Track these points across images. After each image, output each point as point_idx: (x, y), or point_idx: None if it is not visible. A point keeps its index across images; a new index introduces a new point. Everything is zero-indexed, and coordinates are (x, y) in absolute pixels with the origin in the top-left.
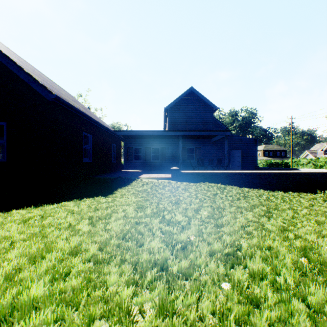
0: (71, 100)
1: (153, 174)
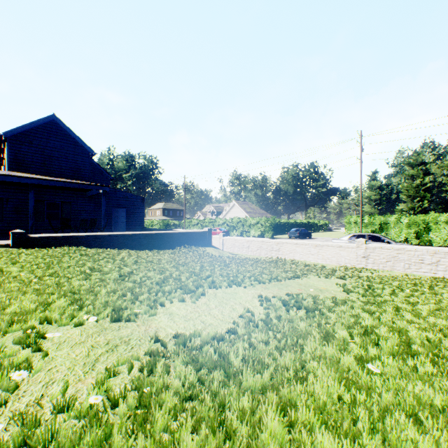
0: None
1: None
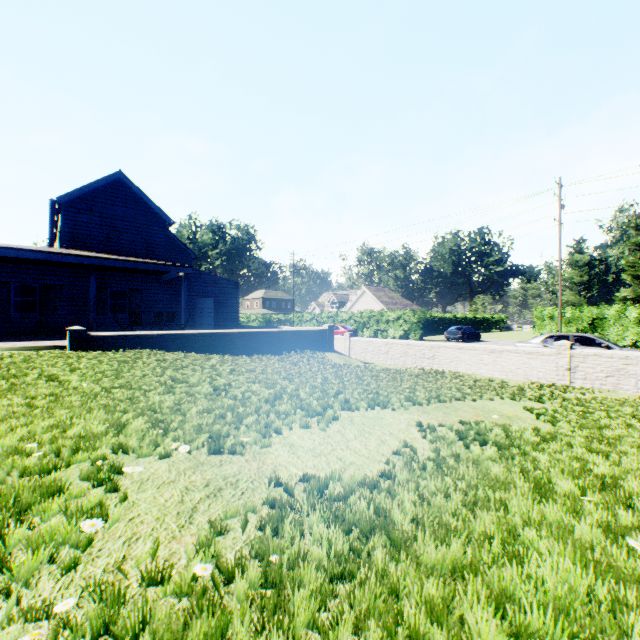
0: None
1: (21, 342)
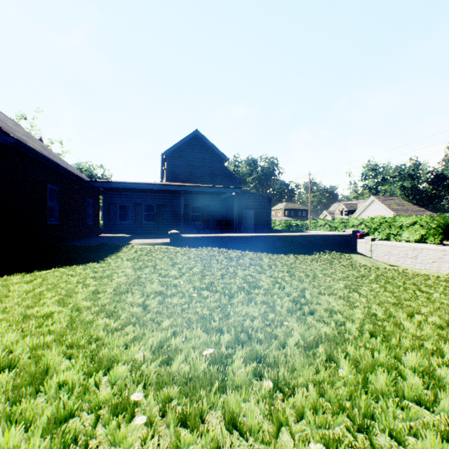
0: (27, 138)
1: (146, 239)
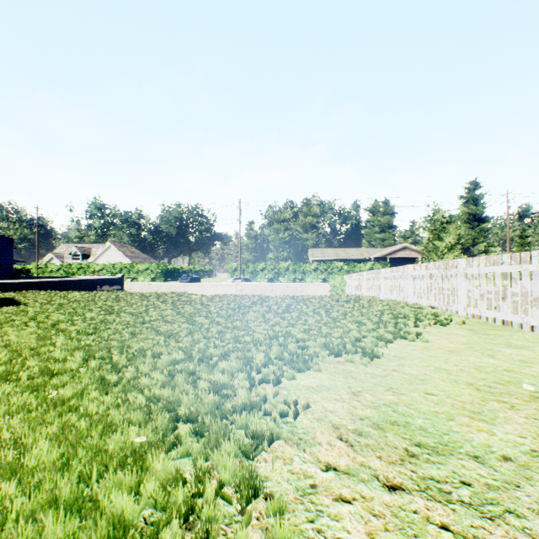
0: None
1: None
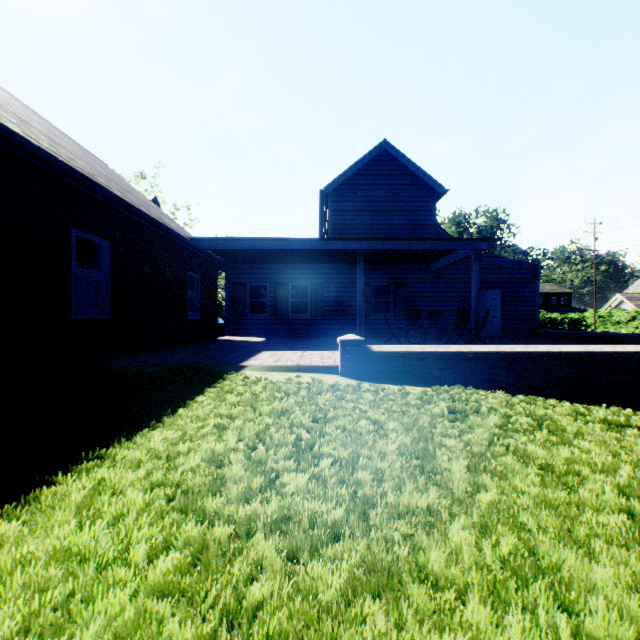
0: (48, 139)
1: (288, 352)
